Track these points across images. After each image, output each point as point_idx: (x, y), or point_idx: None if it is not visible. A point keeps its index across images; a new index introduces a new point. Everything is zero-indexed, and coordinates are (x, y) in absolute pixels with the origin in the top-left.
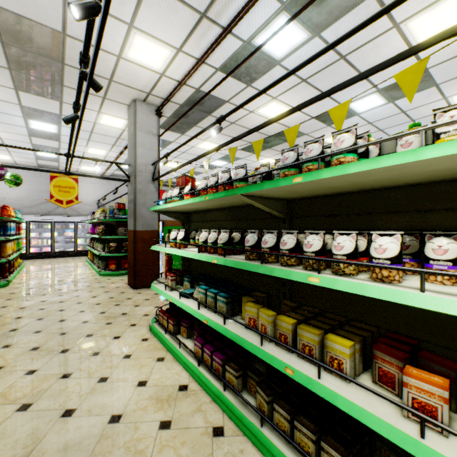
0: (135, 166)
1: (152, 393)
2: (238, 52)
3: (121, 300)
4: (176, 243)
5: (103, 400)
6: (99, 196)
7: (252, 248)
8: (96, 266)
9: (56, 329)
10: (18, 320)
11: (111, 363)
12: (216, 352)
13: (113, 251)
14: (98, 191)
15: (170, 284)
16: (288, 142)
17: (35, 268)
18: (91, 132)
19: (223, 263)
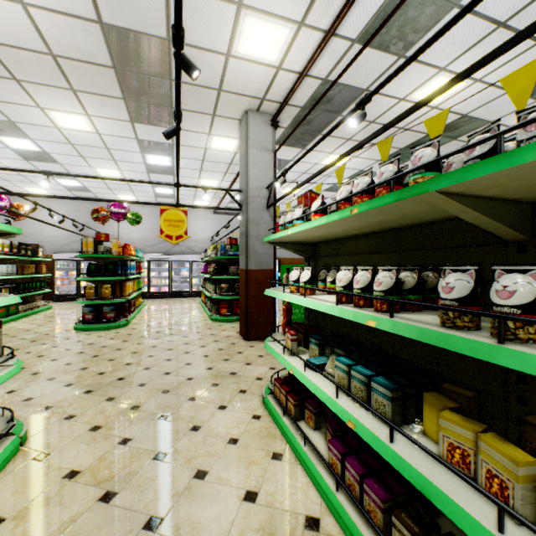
0: (247, 191)
1: (264, 519)
2: (388, 2)
3: (230, 354)
4: (298, 287)
5: (196, 513)
6: (213, 233)
7: (461, 303)
8: (208, 309)
9: (159, 384)
10: (127, 367)
11: (213, 448)
12: (368, 478)
13: (224, 293)
14: (212, 227)
15: (289, 346)
16: (512, 98)
17: (153, 308)
18: (203, 160)
19: (389, 328)
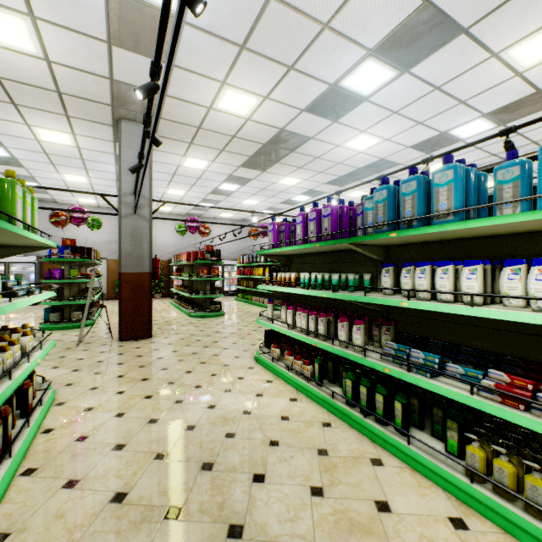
0: None
1: None
2: (498, 164)
3: None
4: None
5: None
6: None
7: None
8: None
9: None
10: None
11: None
12: None
13: None
14: None
15: None
16: None
17: None
18: None
19: None
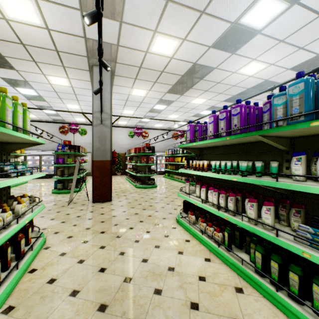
0: None
1: None
2: None
3: None
4: None
5: None
6: None
7: None
8: None
9: None
10: None
11: None
12: None
13: None
14: None
15: None
16: None
17: None
18: None
19: None
